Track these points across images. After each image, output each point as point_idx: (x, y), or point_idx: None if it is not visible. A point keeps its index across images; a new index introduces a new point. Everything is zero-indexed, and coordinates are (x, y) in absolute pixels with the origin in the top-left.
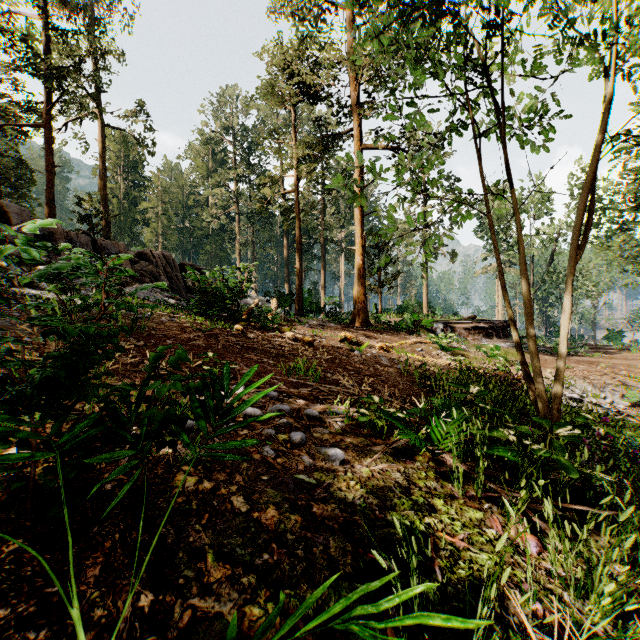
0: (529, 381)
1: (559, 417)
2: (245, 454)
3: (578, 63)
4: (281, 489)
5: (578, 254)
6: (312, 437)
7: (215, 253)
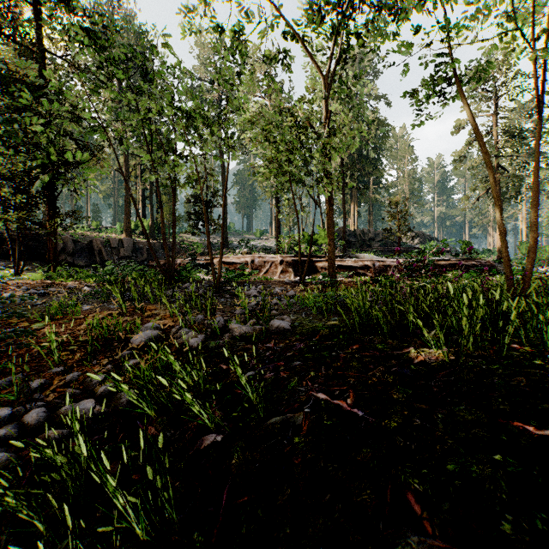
0: None
1: None
2: None
3: None
4: None
5: None
6: None
7: None
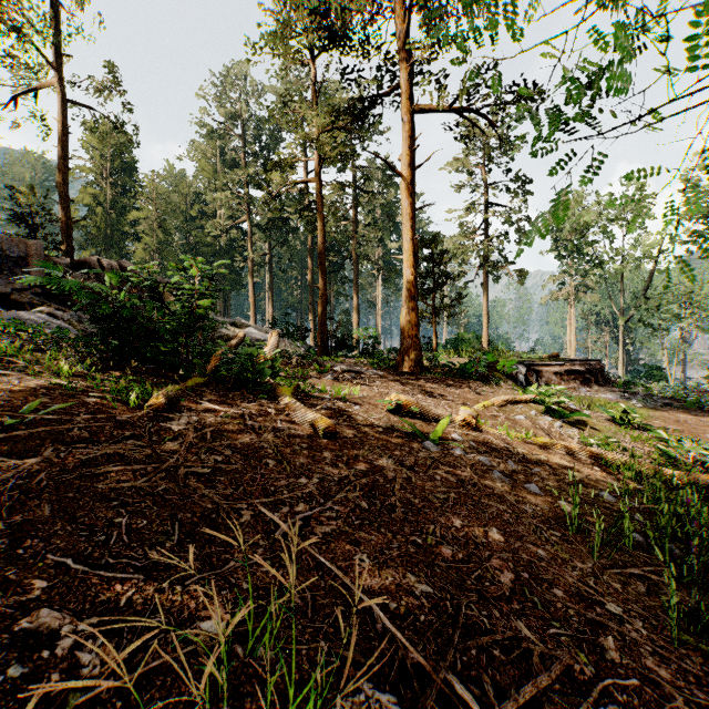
0: None
1: None
2: None
3: None
4: None
5: None
6: None
7: (224, 275)
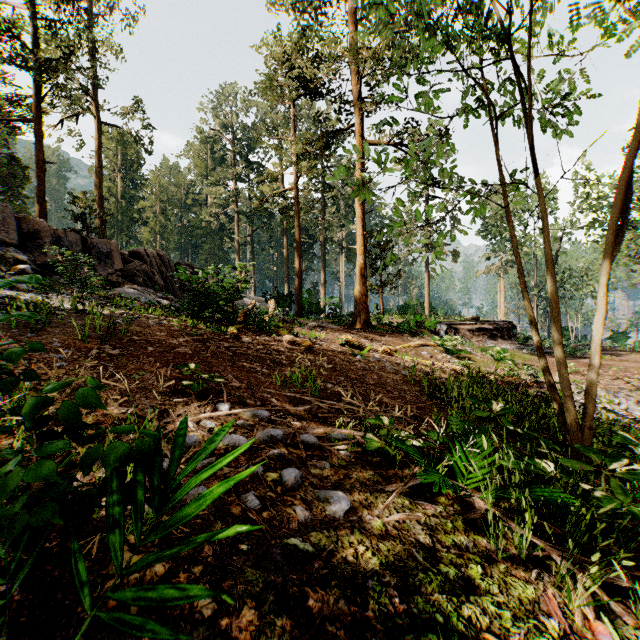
0: (554, 393)
1: (591, 435)
2: (221, 507)
3: (611, 34)
4: (265, 566)
5: (613, 250)
6: (309, 475)
7: (214, 253)
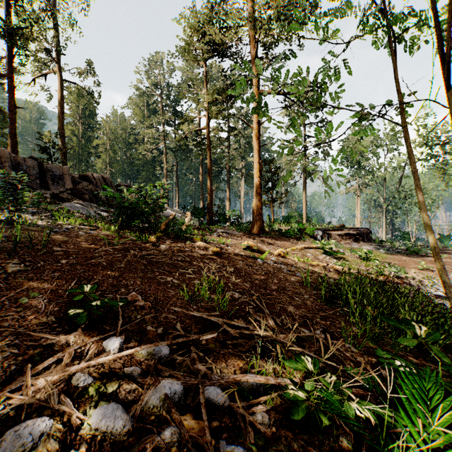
0: None
1: None
2: None
3: None
4: None
5: None
6: None
7: (149, 178)
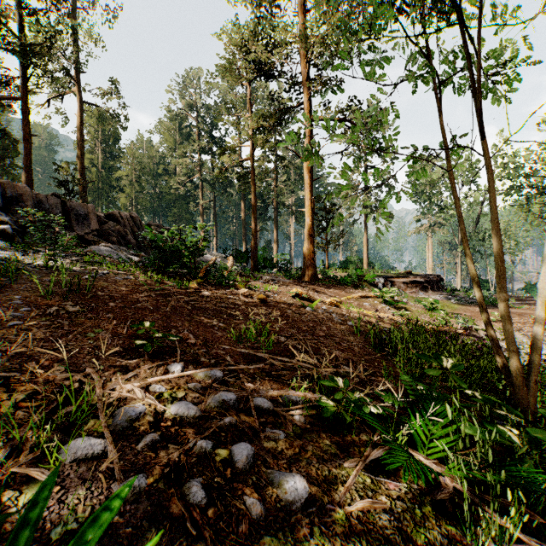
0: (496, 347)
1: (536, 390)
2: (158, 504)
3: None
4: None
5: None
6: (262, 450)
7: (181, 215)
